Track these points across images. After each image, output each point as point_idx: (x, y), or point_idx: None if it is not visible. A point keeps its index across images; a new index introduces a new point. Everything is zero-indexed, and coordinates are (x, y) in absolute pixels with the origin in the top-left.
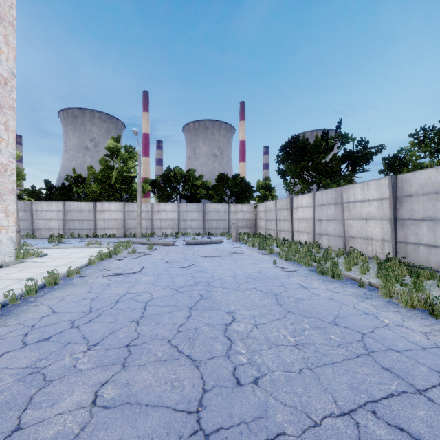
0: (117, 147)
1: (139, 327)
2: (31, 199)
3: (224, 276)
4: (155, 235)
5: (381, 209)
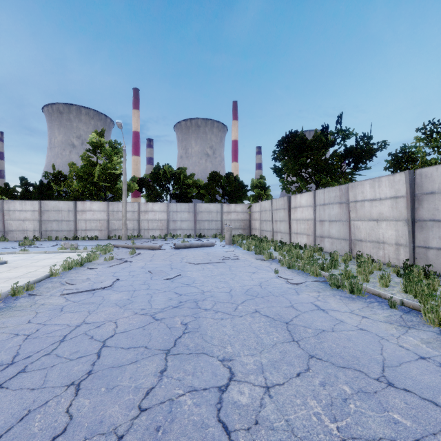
0: (101, 142)
1: (76, 401)
2: (5, 198)
3: (217, 292)
4: (142, 237)
5: (396, 208)
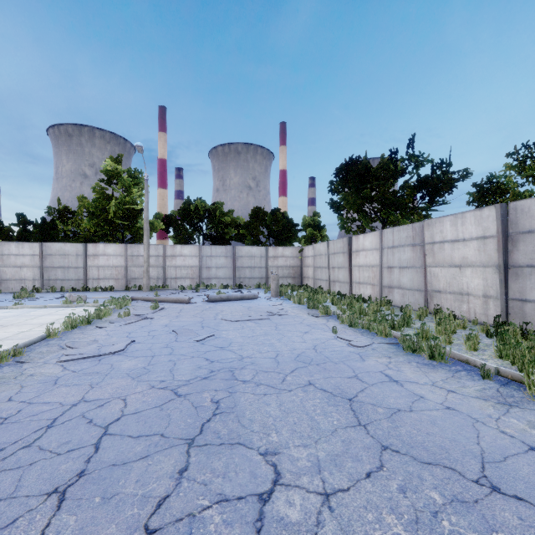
0: (118, 170)
1: (56, 518)
2: None
3: (259, 358)
4: (169, 287)
5: (484, 252)
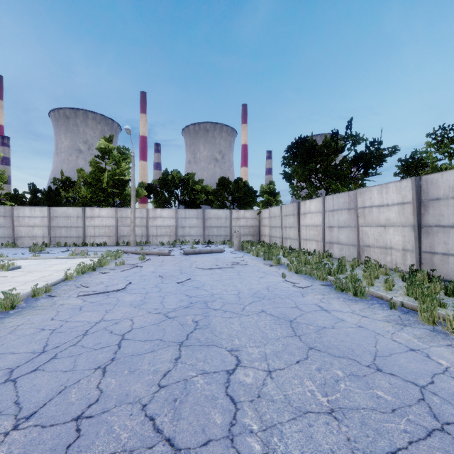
0: (109, 148)
1: (104, 380)
2: (14, 204)
3: (225, 294)
4: (151, 243)
5: (403, 214)
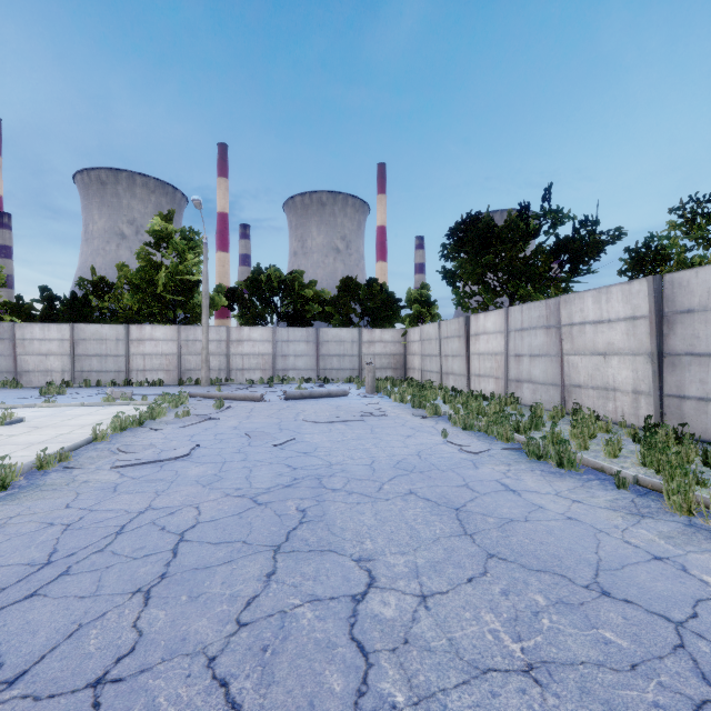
0: (168, 230)
1: (146, 612)
2: (16, 320)
3: (351, 465)
4: (234, 381)
5: (634, 336)
